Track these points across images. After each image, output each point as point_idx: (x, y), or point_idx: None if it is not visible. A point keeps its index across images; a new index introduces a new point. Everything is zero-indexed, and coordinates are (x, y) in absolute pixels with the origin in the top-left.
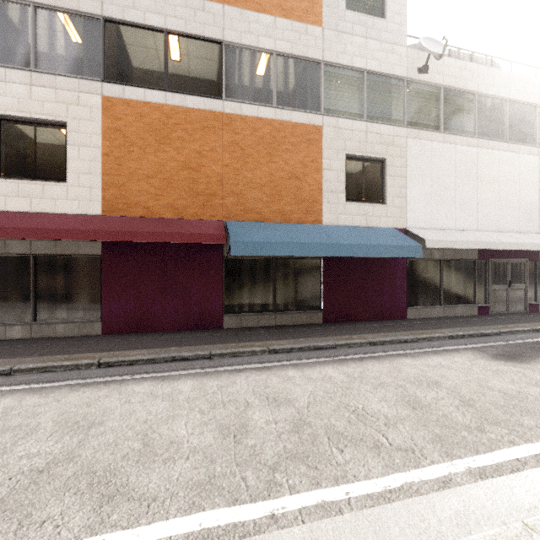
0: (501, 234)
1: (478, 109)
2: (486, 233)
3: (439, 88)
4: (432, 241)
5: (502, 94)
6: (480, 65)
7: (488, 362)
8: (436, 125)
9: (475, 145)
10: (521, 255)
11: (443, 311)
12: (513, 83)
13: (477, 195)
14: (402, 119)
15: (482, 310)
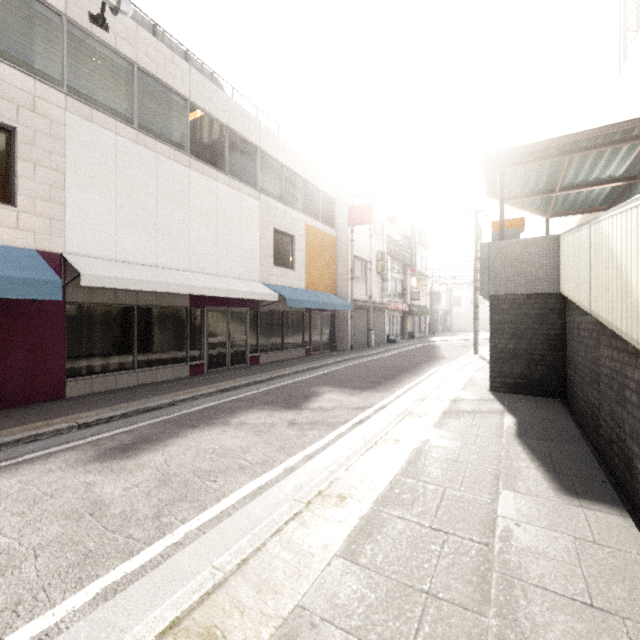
0: (217, 279)
1: (193, 122)
2: (199, 275)
3: (132, 65)
4: (96, 277)
5: (221, 117)
6: (193, 68)
7: (69, 472)
8: (128, 115)
9: (187, 164)
10: (243, 304)
11: (137, 377)
12: (233, 112)
13: (189, 227)
14: (60, 78)
15: (196, 369)
